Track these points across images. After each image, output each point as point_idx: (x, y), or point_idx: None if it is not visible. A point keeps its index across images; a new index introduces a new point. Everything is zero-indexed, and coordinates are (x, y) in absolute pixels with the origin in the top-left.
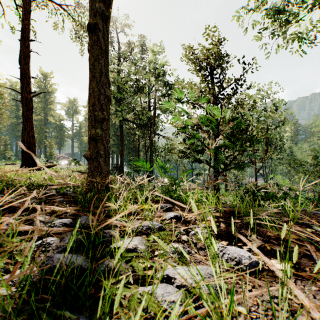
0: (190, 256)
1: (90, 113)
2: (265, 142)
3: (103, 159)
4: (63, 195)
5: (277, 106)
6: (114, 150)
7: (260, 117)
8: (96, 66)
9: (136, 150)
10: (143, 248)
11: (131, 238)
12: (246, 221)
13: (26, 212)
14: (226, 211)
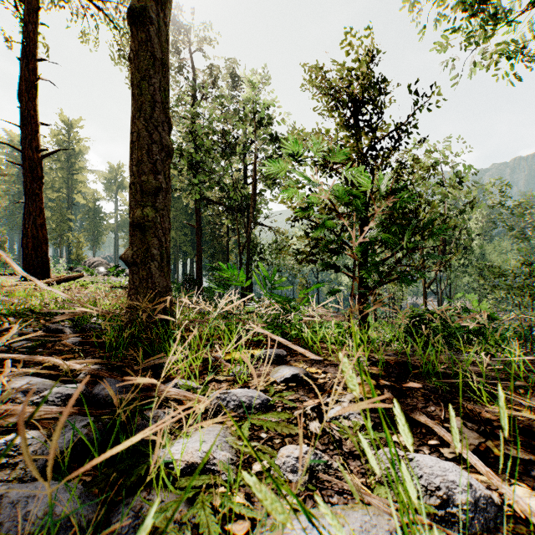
0: (330, 477)
1: (133, 179)
2: (441, 237)
3: (158, 265)
4: (84, 331)
5: (461, 177)
6: (186, 250)
7: (432, 195)
8: (144, 89)
9: (223, 250)
10: (226, 458)
11: (200, 433)
12: (433, 385)
13: (2, 367)
14: (389, 362)
